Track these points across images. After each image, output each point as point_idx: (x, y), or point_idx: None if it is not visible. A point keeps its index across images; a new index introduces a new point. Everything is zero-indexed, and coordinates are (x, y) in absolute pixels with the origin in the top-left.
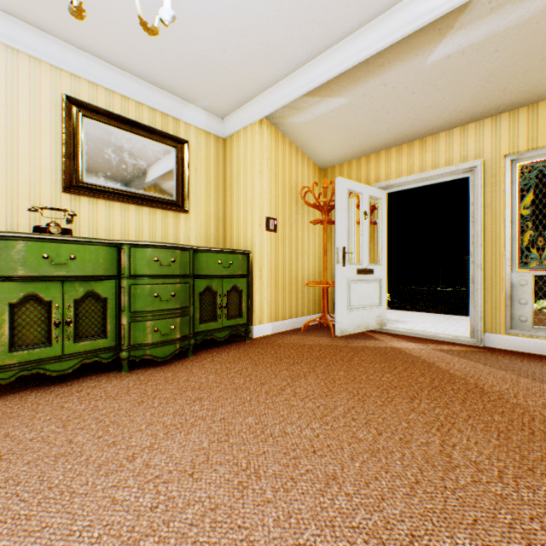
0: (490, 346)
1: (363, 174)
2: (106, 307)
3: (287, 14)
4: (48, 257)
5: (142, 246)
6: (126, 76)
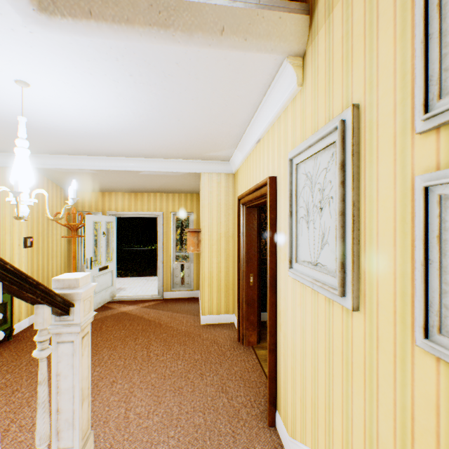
0: (166, 298)
1: (101, 203)
2: None
3: (67, 144)
4: None
5: None
6: None
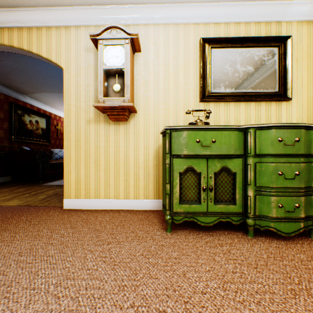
0: None
1: None
2: (234, 180)
3: None
4: (198, 141)
5: (264, 129)
6: (238, 5)
